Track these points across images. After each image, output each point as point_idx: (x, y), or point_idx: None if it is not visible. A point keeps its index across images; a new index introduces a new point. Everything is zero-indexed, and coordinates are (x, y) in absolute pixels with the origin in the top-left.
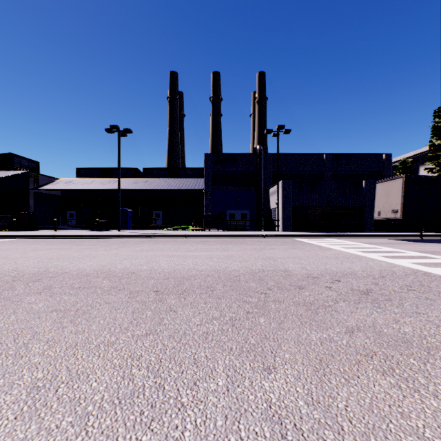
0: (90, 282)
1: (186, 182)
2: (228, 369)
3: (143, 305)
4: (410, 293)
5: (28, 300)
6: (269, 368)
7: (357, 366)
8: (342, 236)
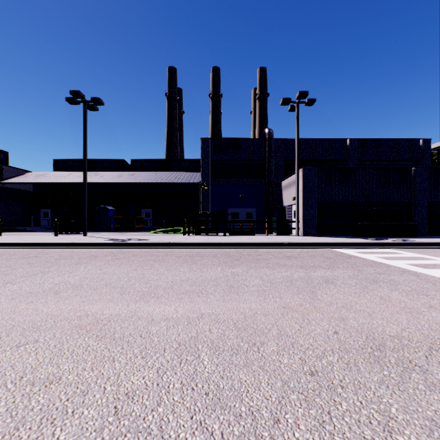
0: None
1: (180, 175)
2: None
3: None
4: None
5: None
6: None
7: None
8: (401, 245)
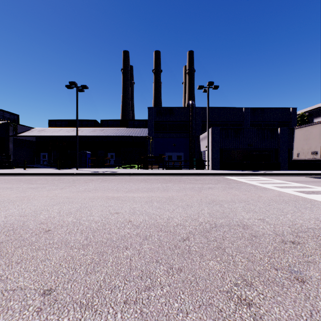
0: None
1: (133, 131)
2: None
3: None
4: None
5: None
6: None
7: None
8: (265, 174)
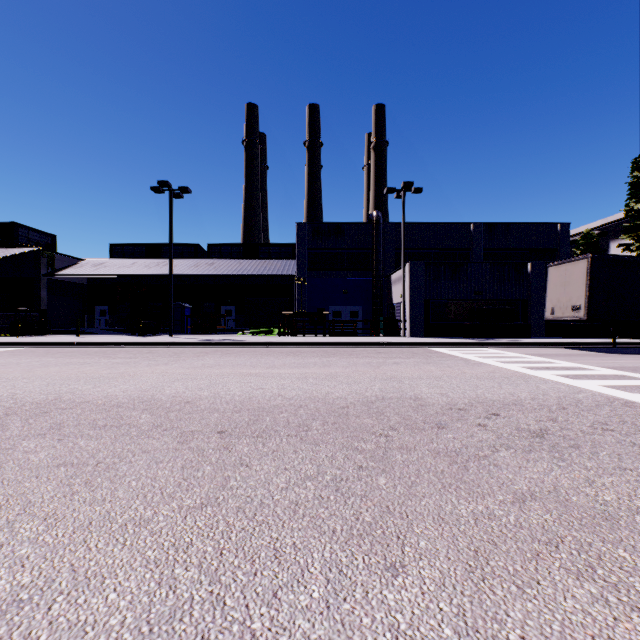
0: (122, 416)
1: (270, 265)
2: (329, 568)
3: (200, 455)
4: (607, 435)
5: (24, 447)
6: (394, 566)
7: (536, 563)
8: (499, 344)
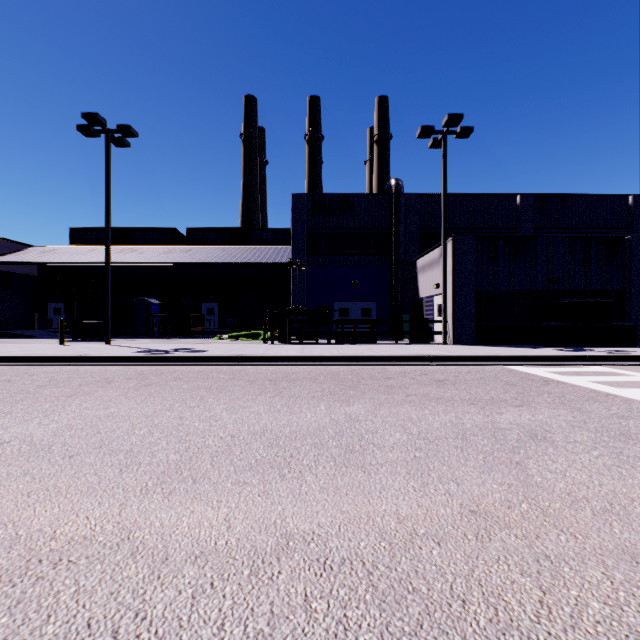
0: None
1: (260, 252)
2: None
3: None
4: None
5: None
6: None
7: None
8: (619, 360)
